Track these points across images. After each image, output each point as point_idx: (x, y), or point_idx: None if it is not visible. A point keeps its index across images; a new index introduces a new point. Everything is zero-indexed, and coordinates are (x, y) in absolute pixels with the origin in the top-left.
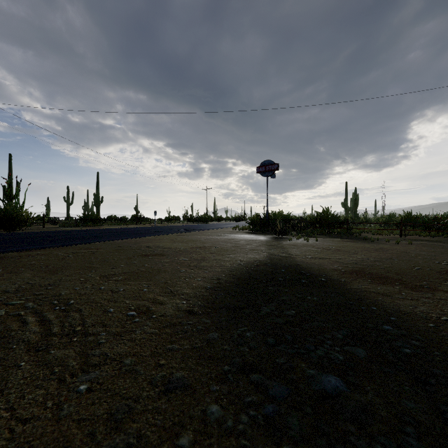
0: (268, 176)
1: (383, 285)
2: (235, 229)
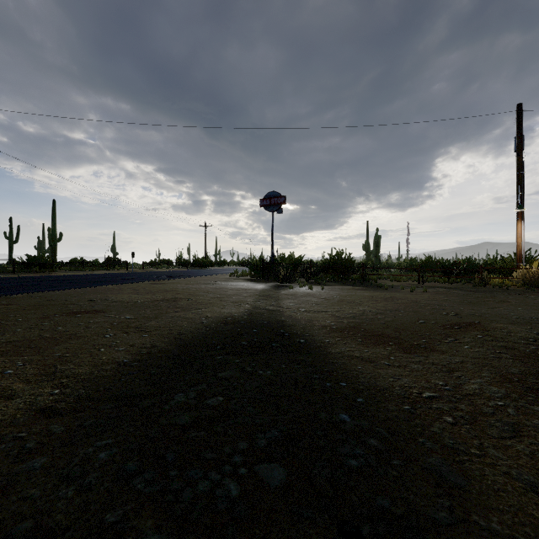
0: (273, 210)
1: (373, 347)
2: (233, 276)
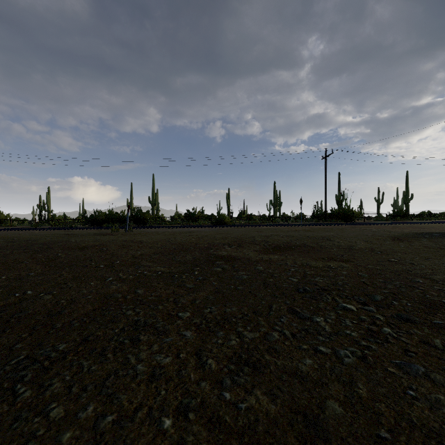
0: None
1: None
2: None
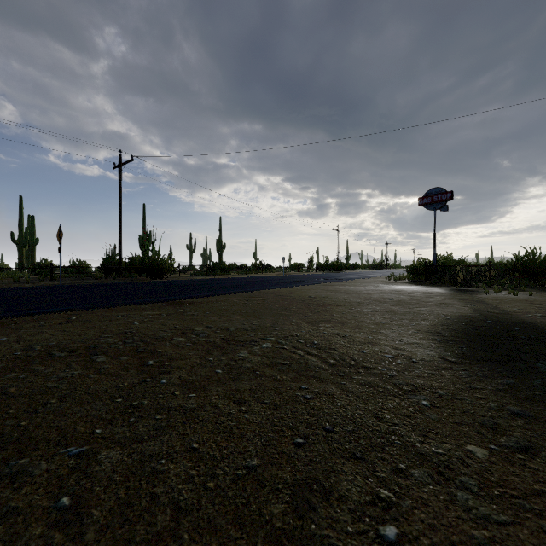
0: (436, 208)
1: None
2: (389, 279)
